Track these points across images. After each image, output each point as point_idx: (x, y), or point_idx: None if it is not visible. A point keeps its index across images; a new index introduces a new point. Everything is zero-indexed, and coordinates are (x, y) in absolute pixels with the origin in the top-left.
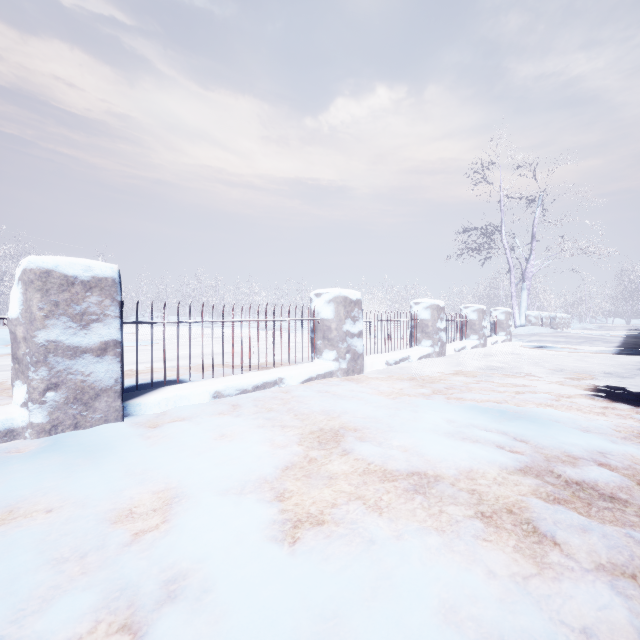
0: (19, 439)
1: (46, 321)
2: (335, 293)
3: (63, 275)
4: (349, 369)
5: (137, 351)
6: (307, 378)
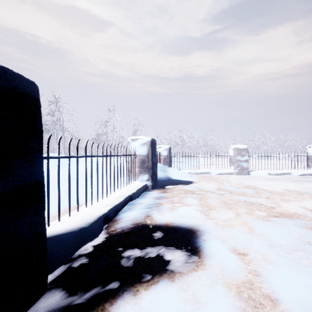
0: (233, 174)
1: (237, 156)
2: None
3: (239, 148)
4: None
5: (249, 162)
6: (301, 174)
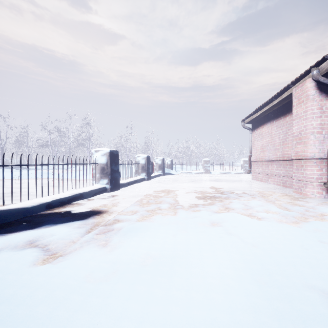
0: (203, 173)
1: (204, 164)
2: (243, 159)
3: (205, 160)
4: (245, 172)
5: (212, 167)
6: (236, 173)
